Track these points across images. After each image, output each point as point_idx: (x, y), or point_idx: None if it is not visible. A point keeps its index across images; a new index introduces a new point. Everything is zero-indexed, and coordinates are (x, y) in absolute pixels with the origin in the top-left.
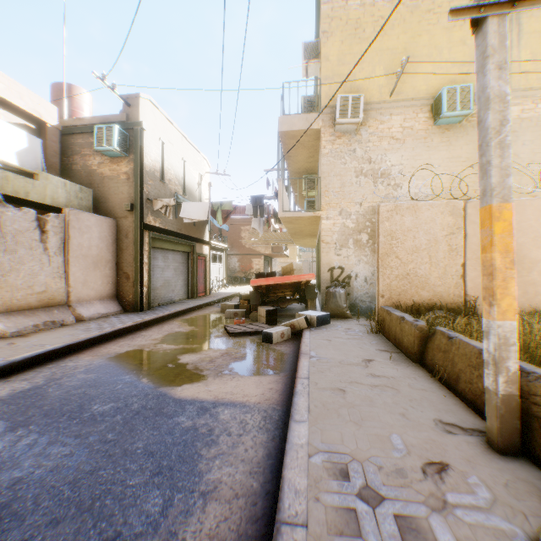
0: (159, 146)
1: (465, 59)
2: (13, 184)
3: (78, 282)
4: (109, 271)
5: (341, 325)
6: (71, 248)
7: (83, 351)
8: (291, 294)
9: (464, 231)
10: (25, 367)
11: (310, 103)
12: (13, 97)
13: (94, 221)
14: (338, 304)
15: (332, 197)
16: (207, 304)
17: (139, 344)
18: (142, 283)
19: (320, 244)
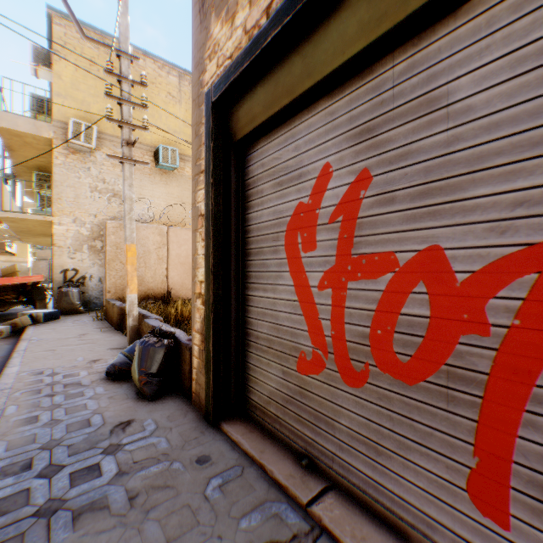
0: None
1: (177, 128)
2: None
3: None
4: None
5: (72, 318)
6: None
7: None
8: (16, 297)
9: (168, 246)
10: None
11: (43, 104)
12: None
13: None
14: (72, 302)
15: (67, 205)
16: None
17: None
18: None
19: (53, 247)
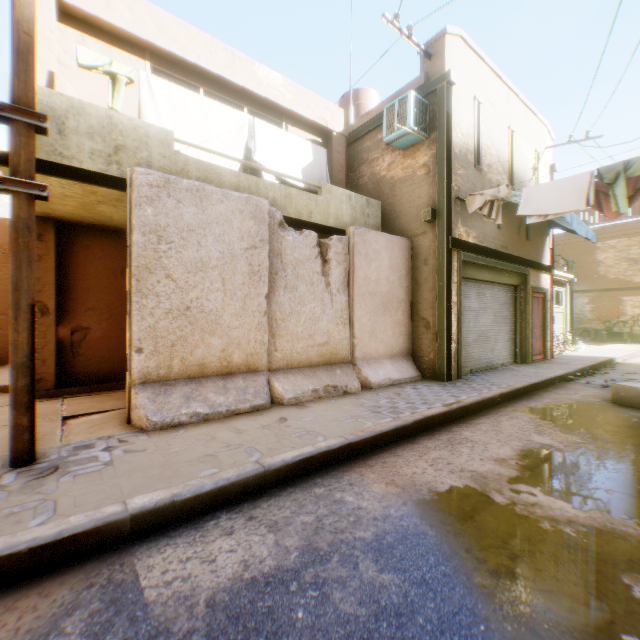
0: (473, 111)
1: None
2: (294, 204)
3: (363, 331)
4: (401, 316)
5: None
6: (355, 282)
7: (369, 458)
8: None
9: None
10: (284, 479)
11: None
12: (299, 108)
13: (382, 242)
14: None
15: None
16: (560, 378)
17: (471, 469)
18: (449, 335)
19: None
